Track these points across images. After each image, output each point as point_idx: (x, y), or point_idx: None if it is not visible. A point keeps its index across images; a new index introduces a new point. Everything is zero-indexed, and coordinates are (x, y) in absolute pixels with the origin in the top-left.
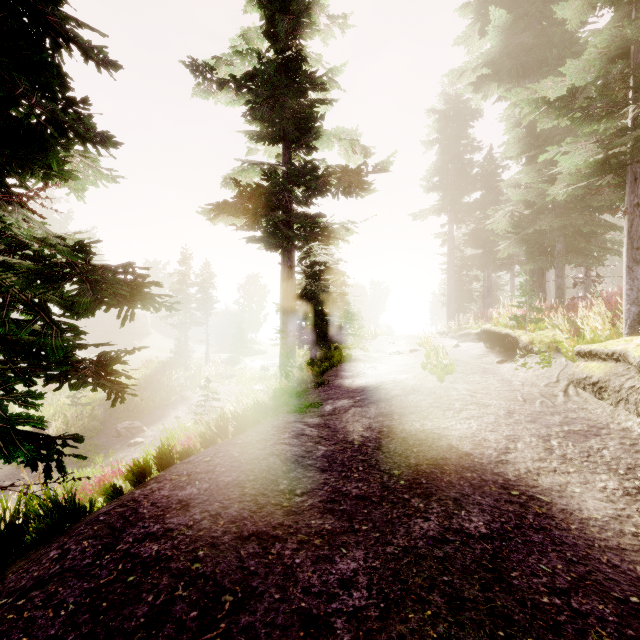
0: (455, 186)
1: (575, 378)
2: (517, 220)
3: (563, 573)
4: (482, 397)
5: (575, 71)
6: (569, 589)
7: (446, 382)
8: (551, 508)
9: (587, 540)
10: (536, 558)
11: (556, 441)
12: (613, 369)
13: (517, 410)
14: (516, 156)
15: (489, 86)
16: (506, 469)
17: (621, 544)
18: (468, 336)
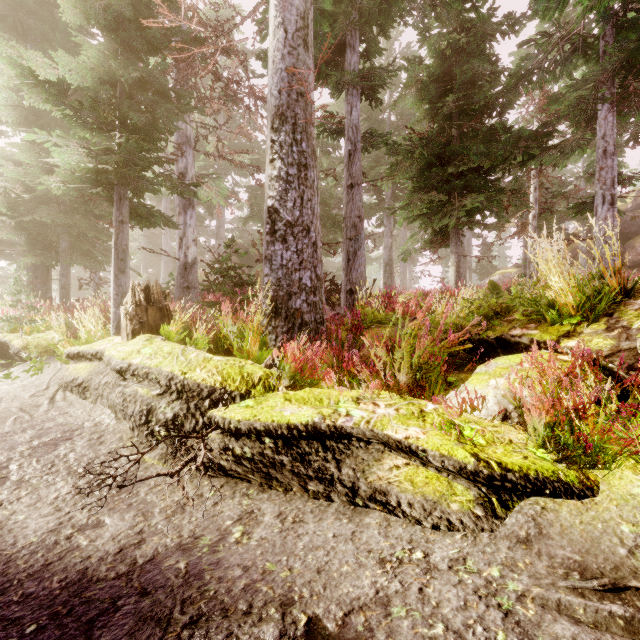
0: None
1: (64, 382)
2: (13, 202)
3: None
4: None
5: (69, 67)
6: None
7: None
8: None
9: (6, 583)
10: None
11: (18, 464)
12: (97, 368)
13: None
14: (12, 124)
15: None
16: None
17: (49, 559)
18: None
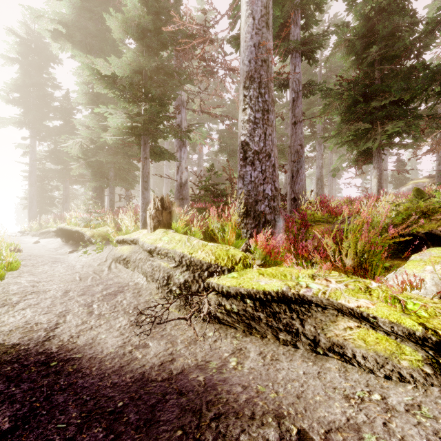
0: (37, 109)
1: (115, 257)
2: (85, 150)
3: (76, 419)
4: (44, 285)
5: (117, 65)
6: (77, 432)
7: (8, 278)
8: (82, 361)
9: (102, 374)
10: (56, 420)
11: (97, 304)
12: (134, 249)
13: (73, 288)
14: (85, 104)
15: (65, 43)
16: (52, 344)
17: (122, 364)
18: (49, 233)
